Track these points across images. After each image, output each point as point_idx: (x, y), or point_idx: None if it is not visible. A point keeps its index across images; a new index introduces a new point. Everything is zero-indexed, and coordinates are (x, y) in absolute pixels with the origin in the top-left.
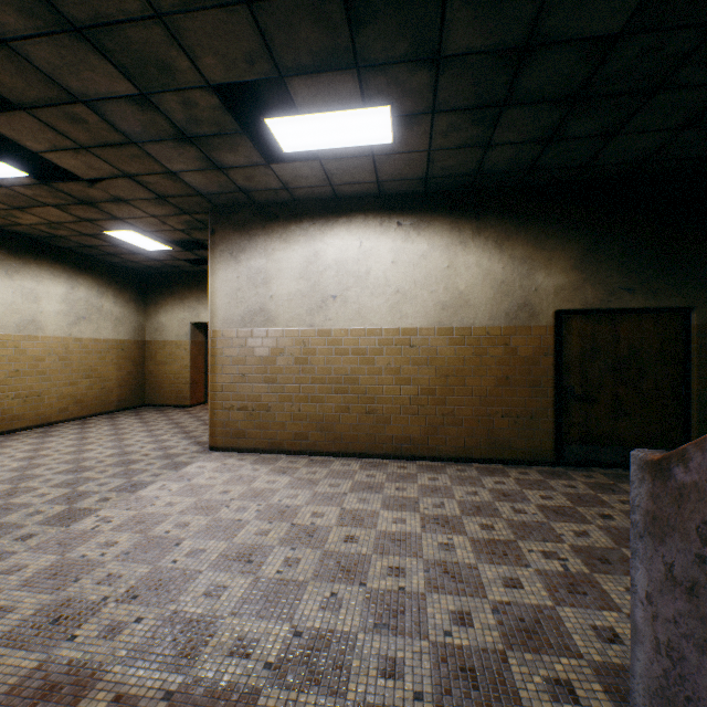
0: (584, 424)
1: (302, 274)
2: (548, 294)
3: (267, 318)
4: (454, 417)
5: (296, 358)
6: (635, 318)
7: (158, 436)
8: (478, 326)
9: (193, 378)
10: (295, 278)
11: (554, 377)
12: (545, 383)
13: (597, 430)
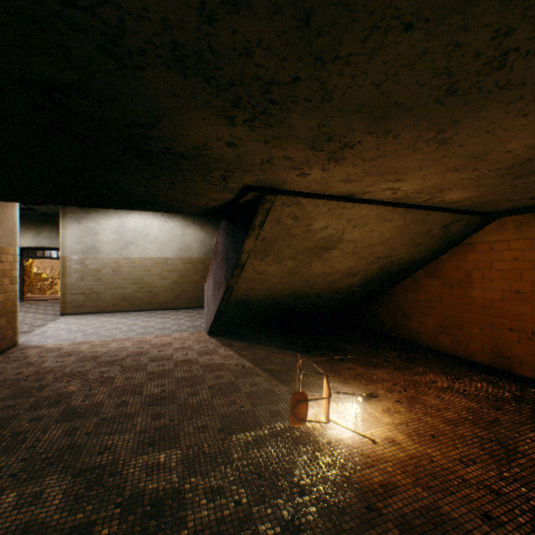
0: None
1: (116, 232)
2: None
3: (97, 251)
4: (185, 292)
5: (113, 269)
6: None
7: None
8: (194, 257)
9: None
10: (113, 234)
11: None
12: None
13: None
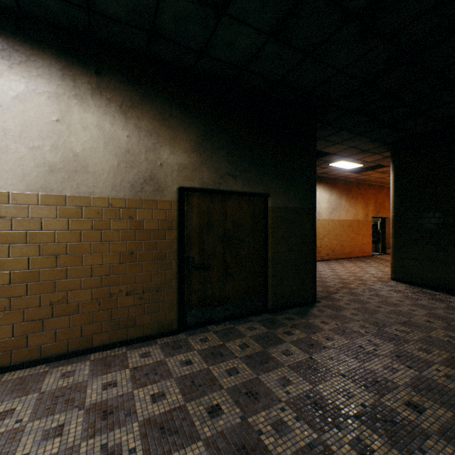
0: (203, 289)
1: None
2: (173, 170)
3: None
4: (67, 303)
5: None
6: (237, 199)
7: None
8: (100, 196)
9: None
10: None
11: (178, 249)
12: (170, 256)
13: (212, 292)
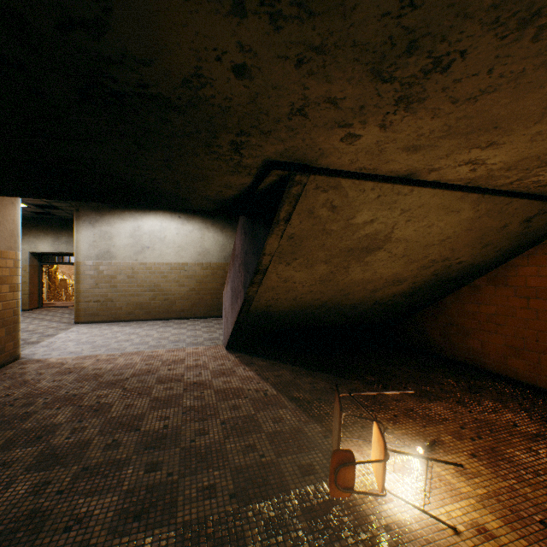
0: None
1: (131, 236)
2: None
3: (112, 256)
4: (204, 299)
5: (128, 276)
6: None
7: (30, 323)
8: (214, 262)
9: (31, 290)
10: (128, 237)
11: None
12: None
13: None
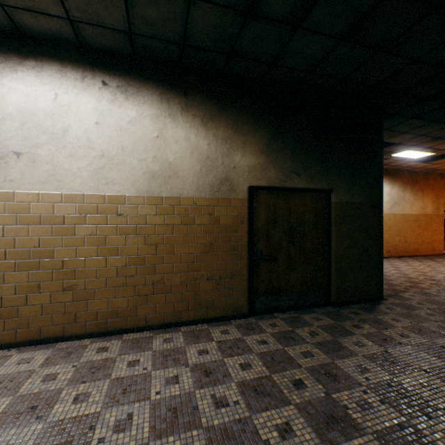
0: (269, 279)
1: None
2: (244, 172)
3: None
4: (164, 284)
5: None
6: (301, 196)
7: None
8: (187, 196)
9: None
10: None
11: (248, 242)
12: (241, 248)
13: (277, 283)
